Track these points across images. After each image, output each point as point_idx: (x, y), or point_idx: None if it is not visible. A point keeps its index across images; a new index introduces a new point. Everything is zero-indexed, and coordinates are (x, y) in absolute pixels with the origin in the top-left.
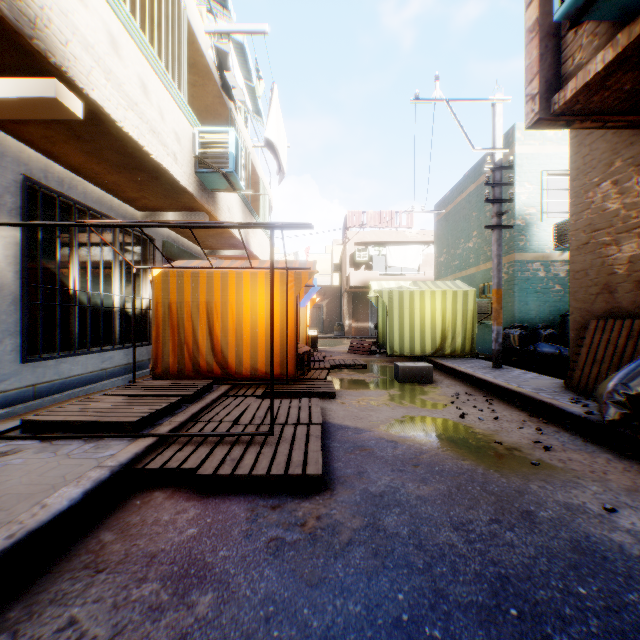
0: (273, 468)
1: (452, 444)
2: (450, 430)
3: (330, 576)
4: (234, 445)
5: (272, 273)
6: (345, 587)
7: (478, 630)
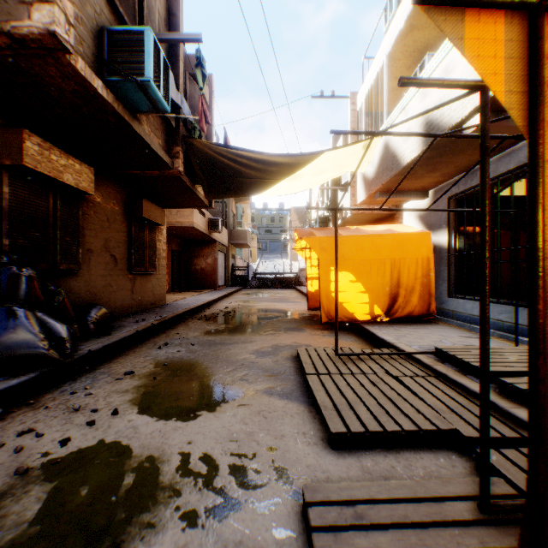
0: (322, 348)
1: (196, 377)
2: (171, 392)
3: (291, 343)
4: (361, 360)
5: (336, 242)
6: (287, 342)
7: (259, 339)
